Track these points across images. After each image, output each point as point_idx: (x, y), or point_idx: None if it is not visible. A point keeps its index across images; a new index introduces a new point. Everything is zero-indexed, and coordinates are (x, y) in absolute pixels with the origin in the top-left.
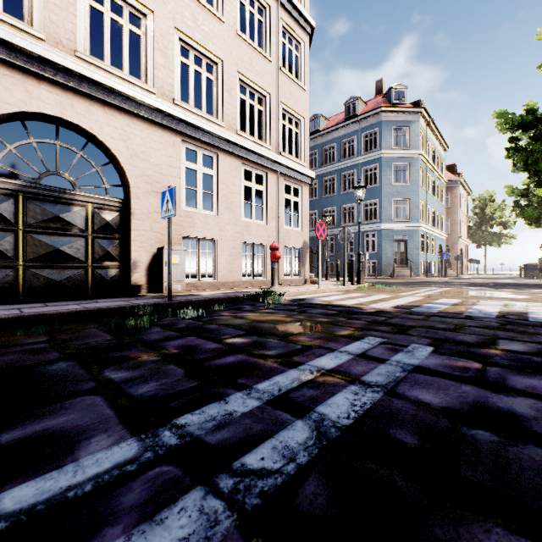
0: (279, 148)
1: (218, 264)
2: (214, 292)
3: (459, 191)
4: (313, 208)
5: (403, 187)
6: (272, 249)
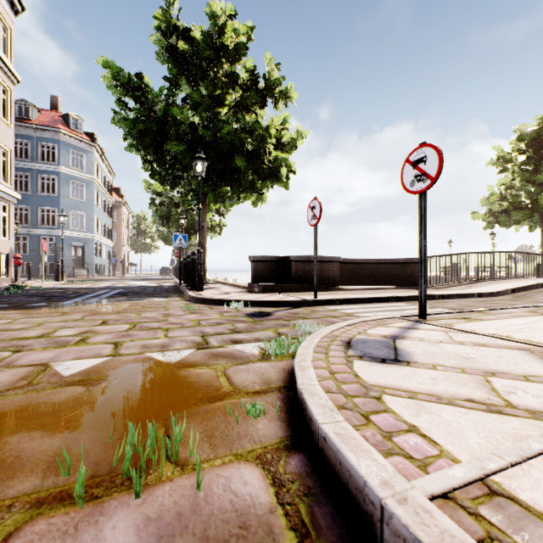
0: None
1: None
2: None
3: (123, 211)
4: None
5: (81, 202)
6: (17, 258)
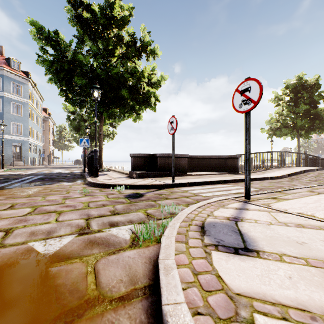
0: None
1: None
2: None
3: (50, 123)
4: None
5: (19, 117)
6: None
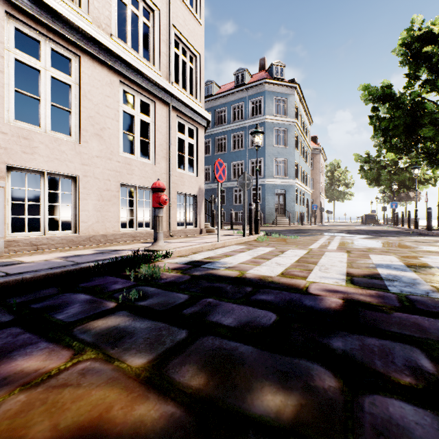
0: (171, 78)
1: (79, 211)
2: (60, 254)
3: (320, 157)
4: (207, 164)
5: (282, 149)
6: (155, 189)
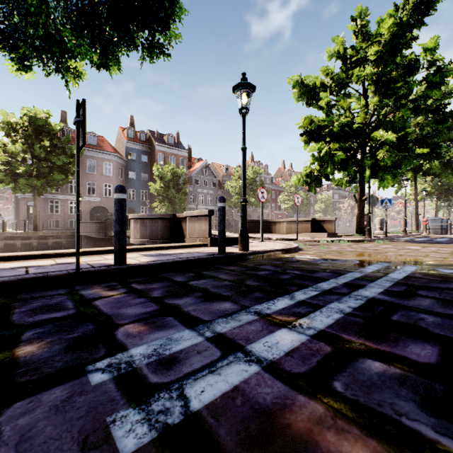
0: None
1: None
2: None
3: None
4: None
5: None
6: None
